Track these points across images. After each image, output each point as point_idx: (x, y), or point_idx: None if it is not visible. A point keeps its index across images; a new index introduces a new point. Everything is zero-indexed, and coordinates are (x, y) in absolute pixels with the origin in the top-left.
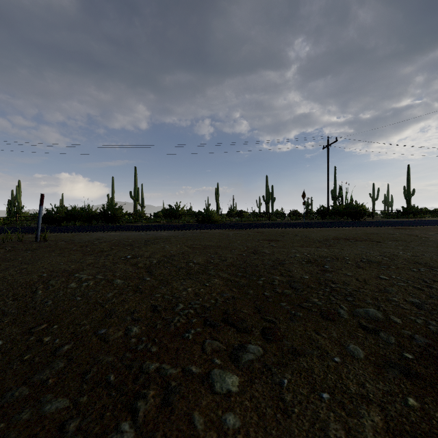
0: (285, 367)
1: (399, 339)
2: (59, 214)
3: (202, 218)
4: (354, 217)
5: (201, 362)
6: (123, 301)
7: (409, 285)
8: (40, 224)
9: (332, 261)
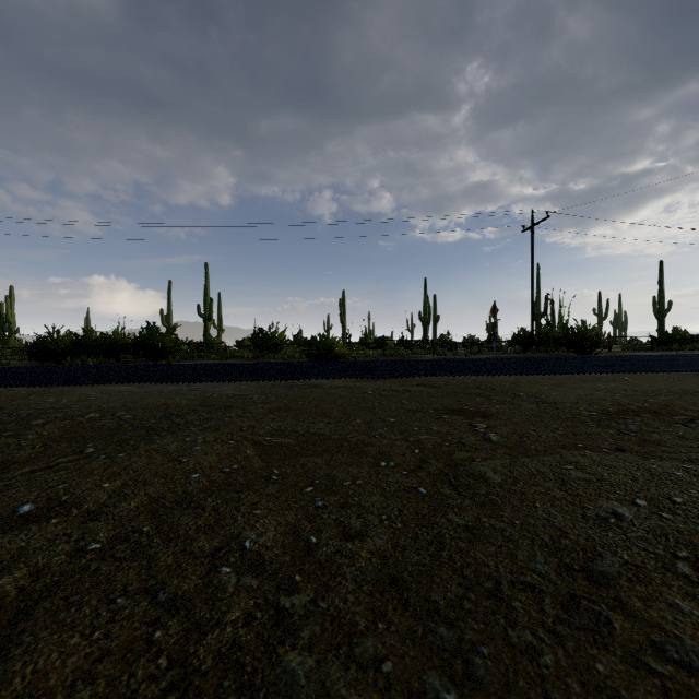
0: None
1: None
2: (61, 344)
3: (316, 351)
4: (581, 348)
5: None
6: None
7: None
8: None
9: None
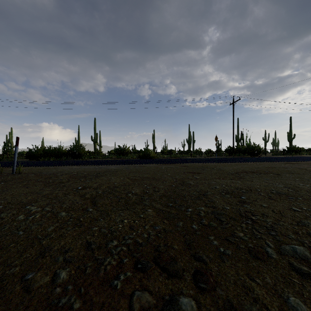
0: None
1: None
2: (38, 152)
3: (143, 155)
4: (253, 154)
5: None
6: (61, 236)
7: None
8: (15, 160)
9: (247, 192)
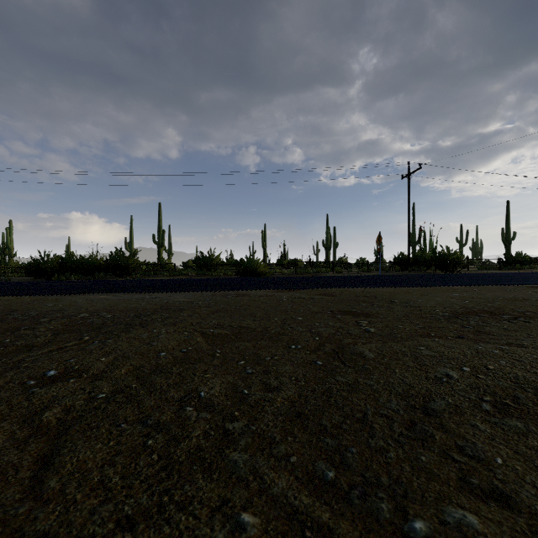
0: None
1: None
2: (50, 264)
3: (244, 270)
4: (445, 268)
5: None
6: None
7: None
8: None
9: None
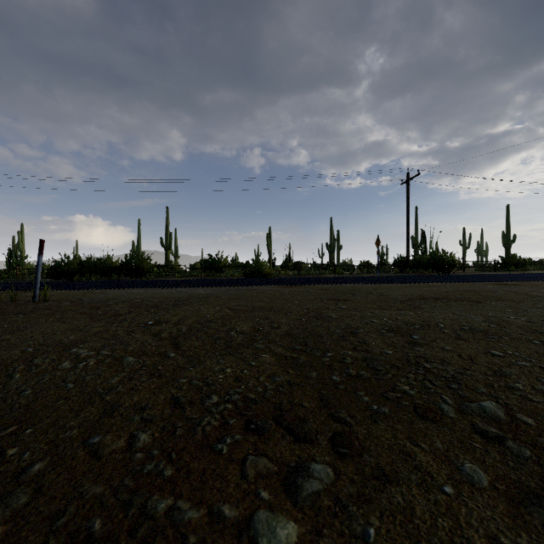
0: (369, 504)
1: (537, 454)
2: (71, 266)
3: (251, 271)
4: (441, 269)
5: (239, 496)
6: (132, 390)
7: (534, 364)
8: (38, 279)
9: (423, 329)
